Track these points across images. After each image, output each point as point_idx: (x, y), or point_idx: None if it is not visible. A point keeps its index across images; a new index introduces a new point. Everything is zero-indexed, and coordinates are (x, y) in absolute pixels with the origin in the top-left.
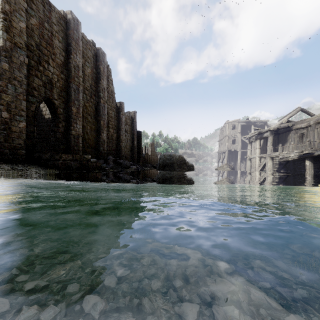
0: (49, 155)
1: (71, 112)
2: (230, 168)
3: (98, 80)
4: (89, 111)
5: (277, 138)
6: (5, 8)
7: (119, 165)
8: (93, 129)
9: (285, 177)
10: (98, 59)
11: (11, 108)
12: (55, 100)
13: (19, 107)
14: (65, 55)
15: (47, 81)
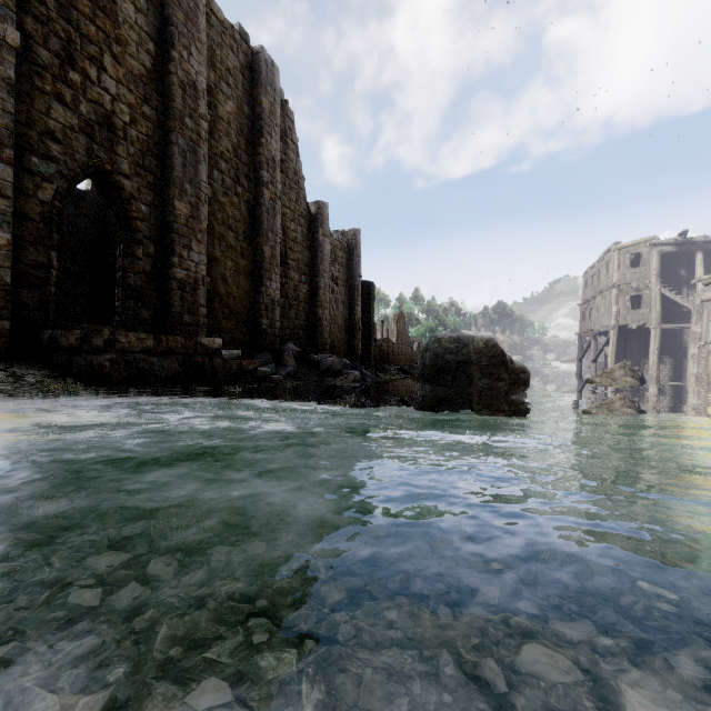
0: (78, 334)
1: (173, 214)
2: (634, 377)
3: (257, 137)
4: (232, 218)
5: None
6: None
7: (314, 367)
8: (242, 270)
9: None
10: (257, 79)
11: None
12: (124, 177)
13: None
14: (157, 51)
15: (97, 118)
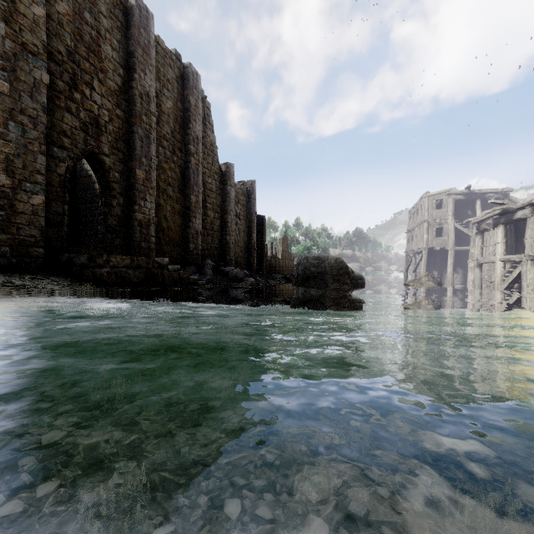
0: (87, 257)
1: (135, 178)
2: (434, 282)
3: (187, 123)
4: (170, 178)
5: None
6: None
7: (224, 276)
8: (177, 211)
9: None
10: (187, 85)
11: (14, 167)
12: (105, 156)
13: (32, 166)
14: (125, 74)
15: (90, 120)
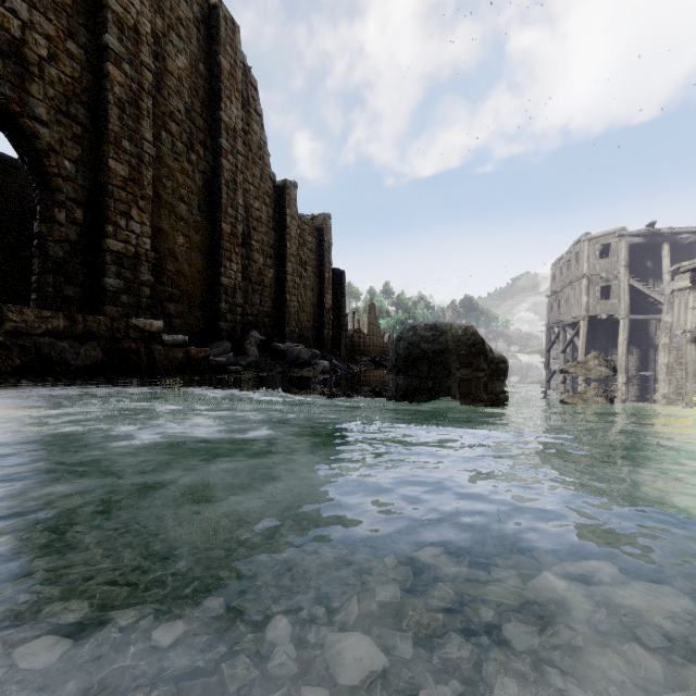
0: None
1: (107, 174)
2: (607, 367)
3: (215, 101)
4: (184, 188)
5: None
6: None
7: (279, 357)
8: (196, 247)
9: None
10: (215, 36)
11: None
12: (41, 123)
13: None
14: None
15: (1, 45)
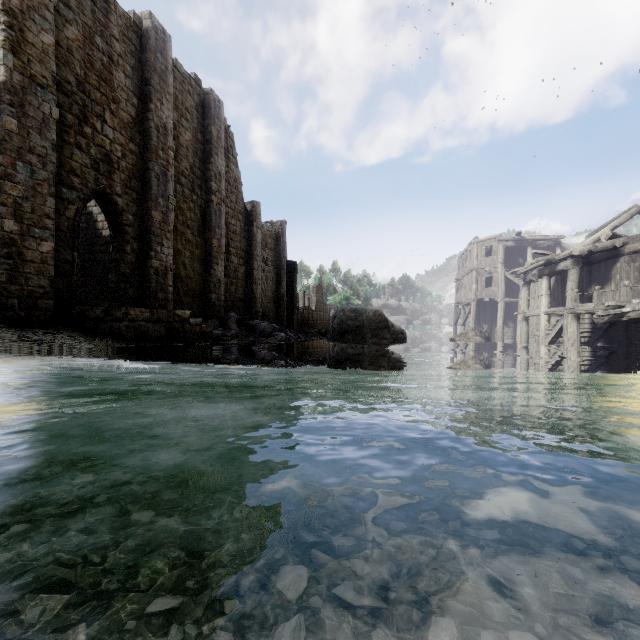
0: (103, 309)
1: (151, 221)
2: (481, 337)
3: (208, 157)
4: (189, 219)
5: (588, 274)
6: (11, 3)
7: (251, 330)
8: (196, 257)
9: (606, 357)
10: (208, 114)
11: (23, 211)
12: (118, 196)
13: (41, 209)
14: (139, 103)
15: (101, 156)
